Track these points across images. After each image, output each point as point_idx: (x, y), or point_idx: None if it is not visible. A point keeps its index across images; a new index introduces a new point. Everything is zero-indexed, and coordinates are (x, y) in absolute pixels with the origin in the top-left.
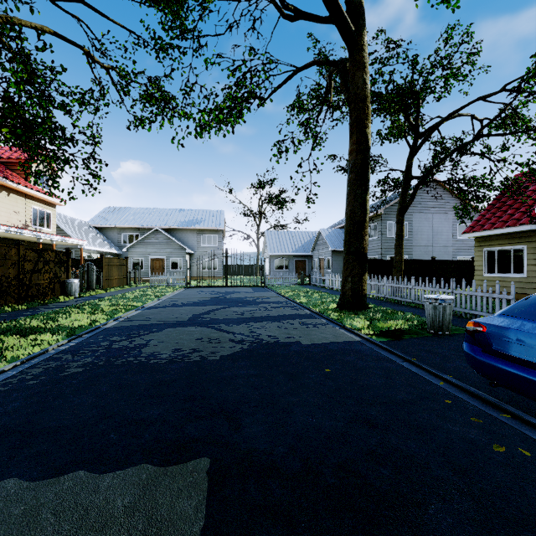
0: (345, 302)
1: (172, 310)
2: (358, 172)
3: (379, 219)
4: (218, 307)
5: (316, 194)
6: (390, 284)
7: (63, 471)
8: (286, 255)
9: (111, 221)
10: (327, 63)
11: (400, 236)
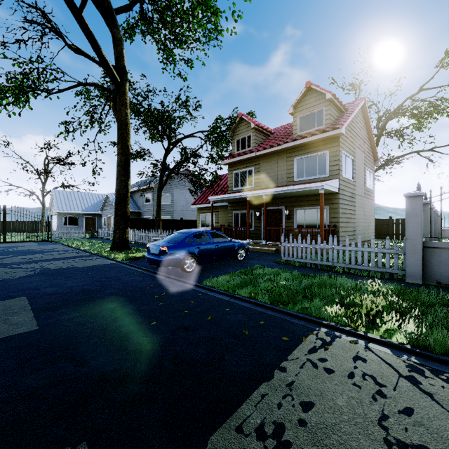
0: (115, 246)
1: None
2: (123, 166)
3: (152, 190)
4: (3, 257)
5: (101, 168)
6: (149, 234)
7: None
8: (75, 213)
9: None
10: (104, 89)
11: (159, 204)
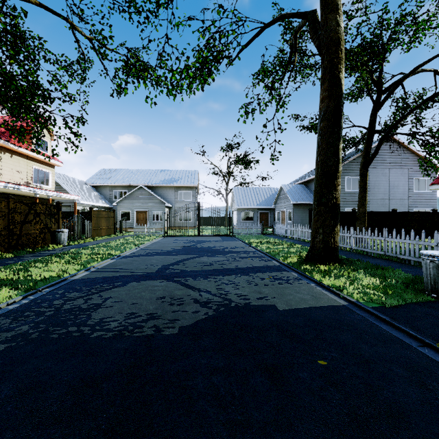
0: (315, 254)
1: (144, 259)
2: (331, 119)
3: None
4: (188, 257)
5: (279, 152)
6: (358, 235)
7: None
8: (251, 208)
9: (104, 180)
10: (296, 15)
11: (364, 189)
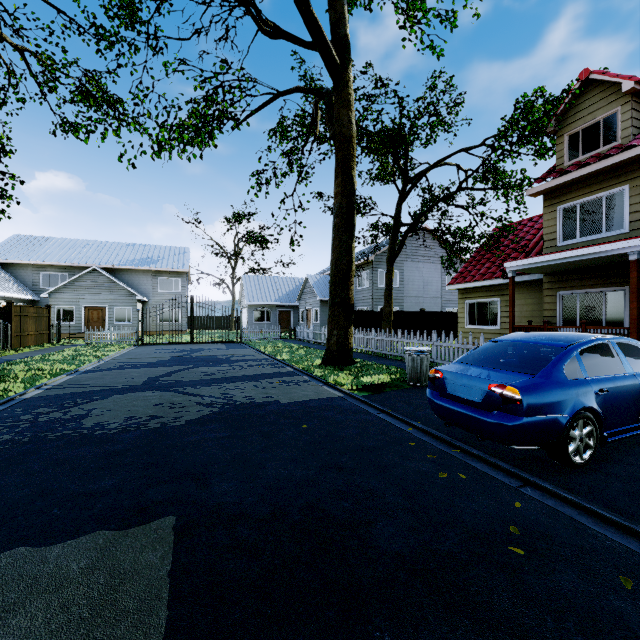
0: (330, 357)
1: (119, 373)
2: (344, 216)
3: (371, 266)
4: (181, 368)
5: (301, 236)
6: (378, 337)
7: None
8: (267, 304)
9: (23, 255)
10: (312, 92)
11: (390, 286)
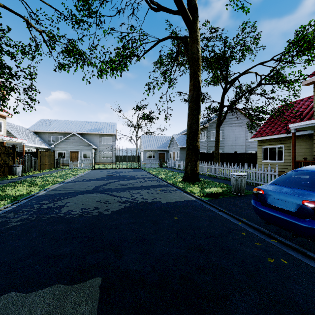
0: (187, 177)
1: (82, 183)
2: (194, 102)
3: (206, 129)
4: (111, 181)
5: (170, 114)
6: (212, 166)
7: (0, 293)
8: (153, 149)
9: (44, 128)
10: (177, 38)
11: (218, 139)
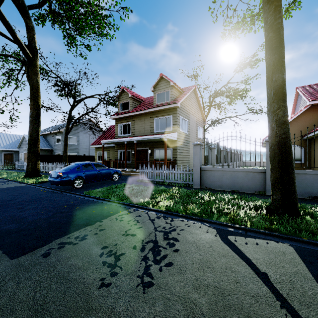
0: (28, 174)
1: None
2: (34, 118)
3: (62, 133)
4: None
5: (17, 116)
6: (57, 166)
7: None
8: None
9: None
10: (19, 60)
11: (66, 144)
